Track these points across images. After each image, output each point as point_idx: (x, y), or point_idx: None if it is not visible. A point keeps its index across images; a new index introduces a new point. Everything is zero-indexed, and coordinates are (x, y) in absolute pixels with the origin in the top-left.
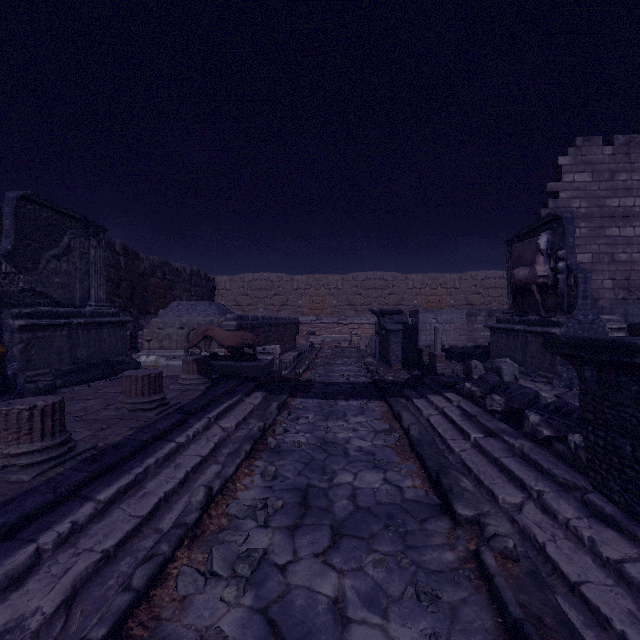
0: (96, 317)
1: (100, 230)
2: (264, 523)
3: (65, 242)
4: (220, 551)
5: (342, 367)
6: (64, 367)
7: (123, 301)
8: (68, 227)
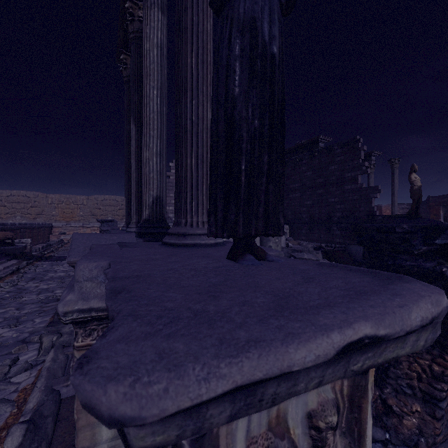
0: None
1: None
2: (18, 282)
3: None
4: (3, 283)
5: None
6: None
7: None
8: None
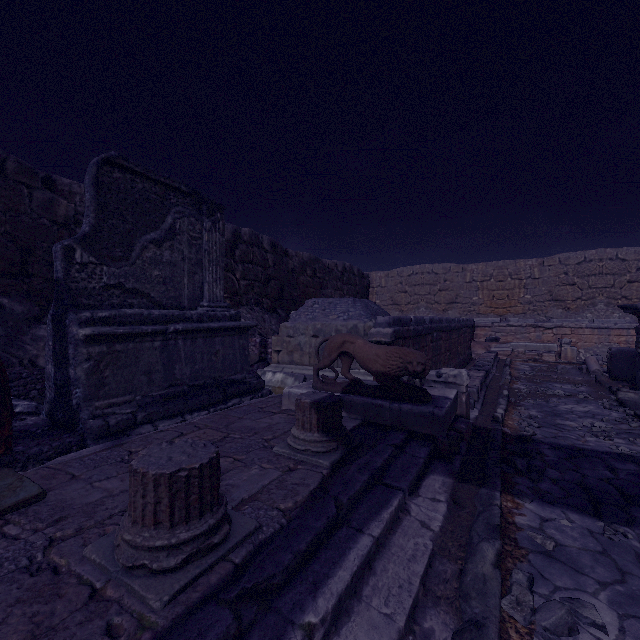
0: (207, 321)
1: (216, 208)
2: None
3: (168, 223)
4: None
5: (572, 405)
6: (155, 391)
7: (271, 302)
8: (173, 204)
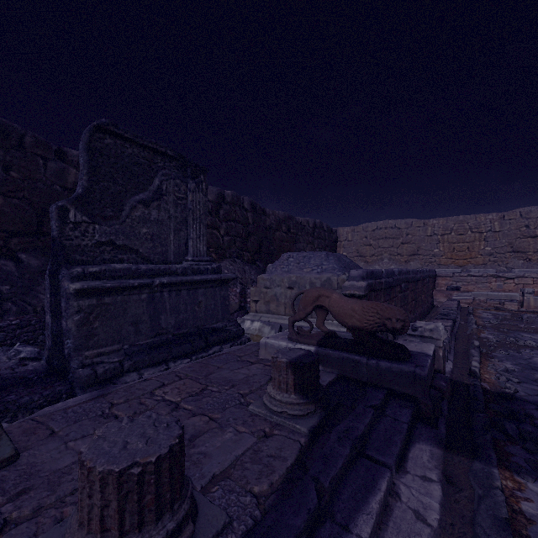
0: (190, 274)
1: (200, 171)
2: None
3: (155, 185)
4: None
5: None
6: (142, 340)
7: (251, 255)
8: (160, 167)
